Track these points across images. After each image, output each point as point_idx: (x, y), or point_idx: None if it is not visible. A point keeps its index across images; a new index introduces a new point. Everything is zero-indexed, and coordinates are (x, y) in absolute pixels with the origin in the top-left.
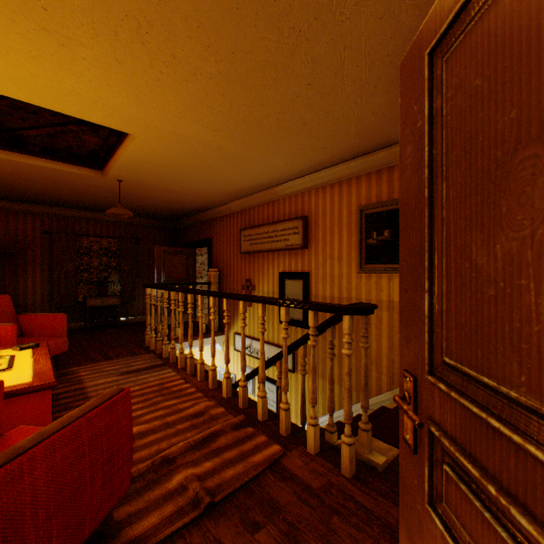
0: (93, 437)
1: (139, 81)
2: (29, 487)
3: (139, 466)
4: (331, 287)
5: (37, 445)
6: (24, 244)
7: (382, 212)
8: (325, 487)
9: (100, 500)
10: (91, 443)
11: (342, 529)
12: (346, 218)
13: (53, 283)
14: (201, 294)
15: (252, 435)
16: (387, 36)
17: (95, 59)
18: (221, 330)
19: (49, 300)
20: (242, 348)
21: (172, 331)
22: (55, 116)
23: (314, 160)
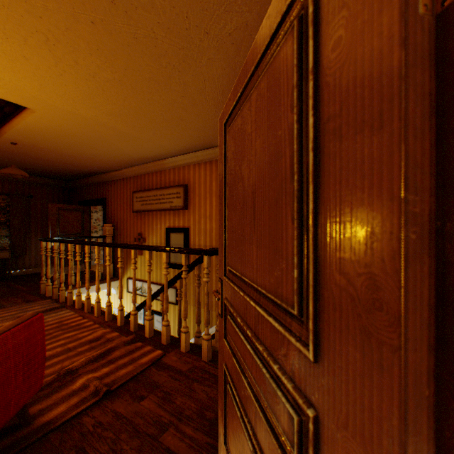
0: (16, 345)
1: (44, 73)
2: None
3: (46, 379)
4: (205, 238)
5: None
6: None
7: None
8: (191, 369)
9: (22, 391)
10: (15, 349)
11: (199, 388)
12: (215, 188)
13: None
14: (98, 245)
15: (141, 347)
16: (230, 79)
17: (3, 52)
18: (116, 276)
19: None
20: (134, 286)
21: (69, 278)
22: None
23: (191, 144)
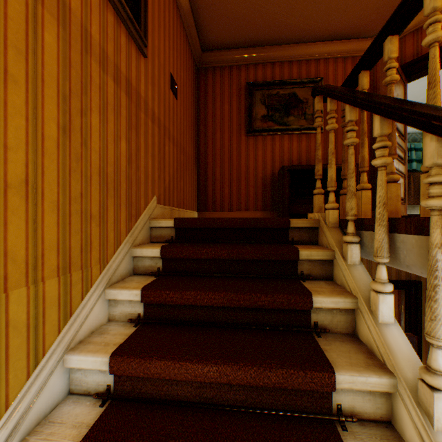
0: None
1: None
2: None
3: None
4: None
5: None
6: None
7: None
8: None
9: None
10: None
11: None
12: None
13: None
14: None
15: None
16: None
17: None
18: None
19: None
20: None
21: None
22: None
23: None
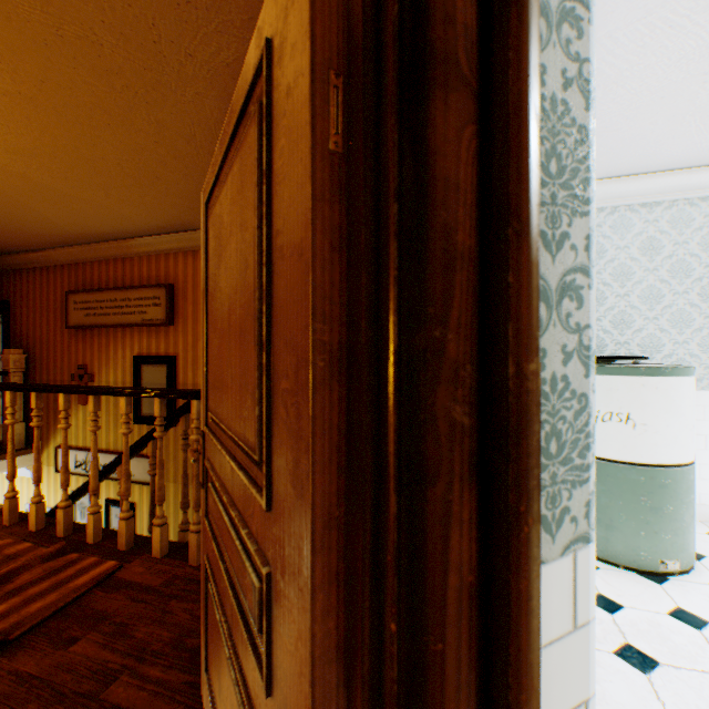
0: None
1: None
2: None
3: None
4: None
5: None
6: None
7: None
8: (168, 581)
9: None
10: None
11: (180, 607)
12: None
13: None
14: None
15: (76, 561)
16: None
17: None
18: (31, 445)
19: None
20: (64, 457)
21: None
22: None
23: (179, 218)
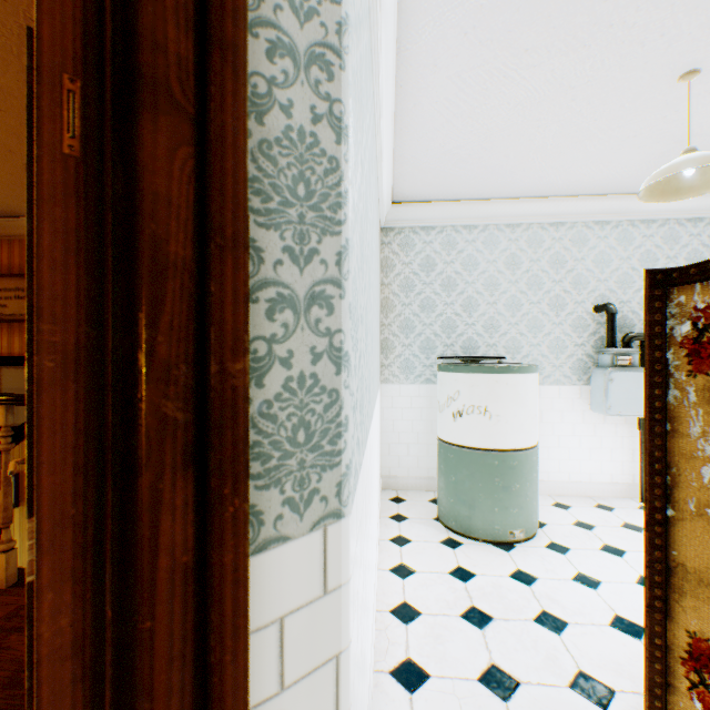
0: None
1: None
2: None
3: None
4: None
5: None
6: None
7: None
8: (12, 613)
9: None
10: None
11: (23, 640)
12: None
13: None
14: None
15: None
16: None
17: None
18: None
19: None
20: None
21: None
22: None
23: None
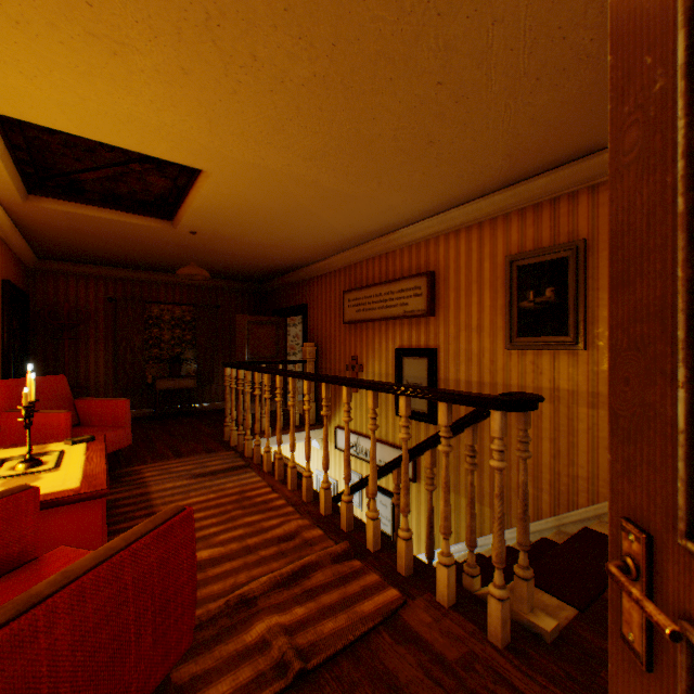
0: (139, 577)
1: (211, 96)
2: (46, 652)
3: (209, 606)
4: (468, 368)
5: (59, 592)
6: (85, 314)
7: (543, 263)
8: (465, 660)
9: (150, 663)
10: (137, 585)
11: None
12: (488, 273)
13: (118, 361)
14: (293, 376)
15: (358, 572)
16: None
17: (155, 71)
18: (319, 422)
19: (114, 381)
20: (346, 451)
21: (256, 424)
22: (113, 152)
23: (443, 194)
